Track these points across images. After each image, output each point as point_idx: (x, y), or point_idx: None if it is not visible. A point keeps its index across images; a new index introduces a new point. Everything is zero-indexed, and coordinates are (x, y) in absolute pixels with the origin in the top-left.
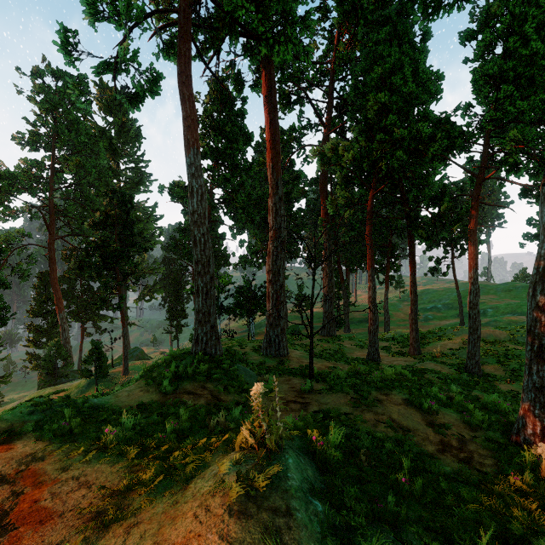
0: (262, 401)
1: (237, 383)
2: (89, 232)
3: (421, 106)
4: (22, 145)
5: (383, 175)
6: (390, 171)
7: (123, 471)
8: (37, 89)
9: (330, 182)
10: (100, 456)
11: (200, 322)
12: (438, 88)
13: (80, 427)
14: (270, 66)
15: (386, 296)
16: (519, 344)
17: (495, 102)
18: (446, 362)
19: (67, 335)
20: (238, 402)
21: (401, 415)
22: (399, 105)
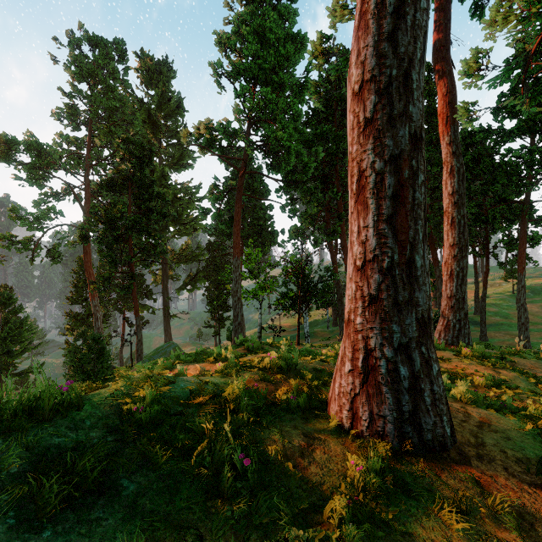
0: None
1: None
2: None
3: None
4: (61, 121)
5: None
6: None
7: None
8: (73, 58)
9: None
10: None
11: None
12: None
13: None
14: None
15: (521, 283)
16: None
17: None
18: None
19: (100, 324)
20: None
21: None
22: None
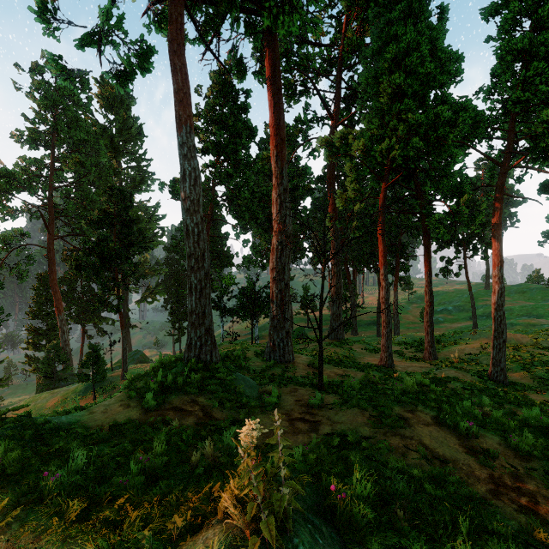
0: (264, 419)
1: (234, 396)
2: (90, 232)
3: (439, 89)
4: (21, 143)
5: (397, 166)
6: (404, 161)
7: (49, 548)
8: (36, 86)
9: (337, 180)
10: (27, 517)
11: (193, 324)
12: (458, 68)
13: (19, 463)
14: (274, 44)
15: (395, 298)
16: (544, 349)
17: (523, 81)
18: (467, 368)
19: (67, 337)
20: (235, 421)
21: (434, 439)
22: (415, 88)
